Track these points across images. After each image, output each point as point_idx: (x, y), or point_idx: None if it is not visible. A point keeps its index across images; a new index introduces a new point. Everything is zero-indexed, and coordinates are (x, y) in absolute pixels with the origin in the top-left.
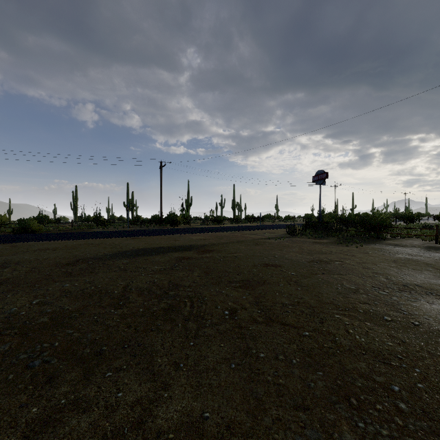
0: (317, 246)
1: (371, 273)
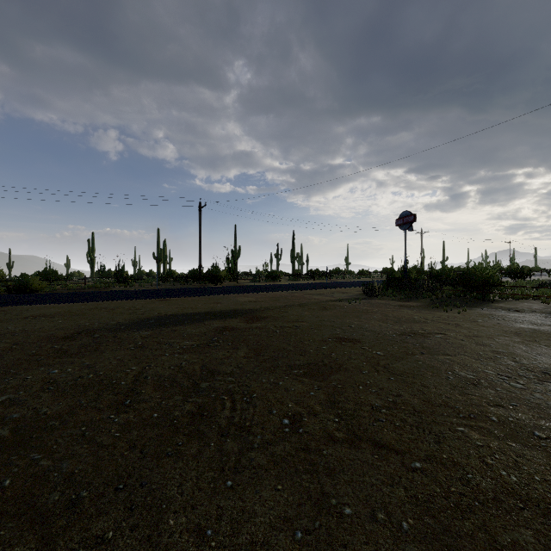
0: (406, 311)
1: (490, 352)
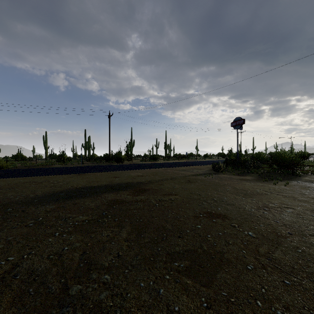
0: (247, 184)
1: None
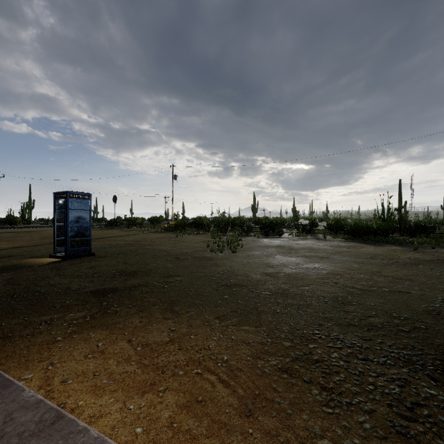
0: None
1: None
